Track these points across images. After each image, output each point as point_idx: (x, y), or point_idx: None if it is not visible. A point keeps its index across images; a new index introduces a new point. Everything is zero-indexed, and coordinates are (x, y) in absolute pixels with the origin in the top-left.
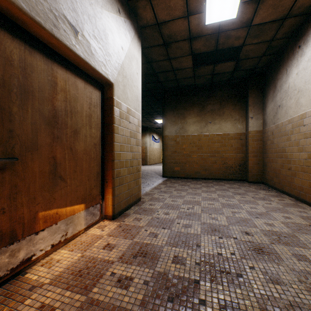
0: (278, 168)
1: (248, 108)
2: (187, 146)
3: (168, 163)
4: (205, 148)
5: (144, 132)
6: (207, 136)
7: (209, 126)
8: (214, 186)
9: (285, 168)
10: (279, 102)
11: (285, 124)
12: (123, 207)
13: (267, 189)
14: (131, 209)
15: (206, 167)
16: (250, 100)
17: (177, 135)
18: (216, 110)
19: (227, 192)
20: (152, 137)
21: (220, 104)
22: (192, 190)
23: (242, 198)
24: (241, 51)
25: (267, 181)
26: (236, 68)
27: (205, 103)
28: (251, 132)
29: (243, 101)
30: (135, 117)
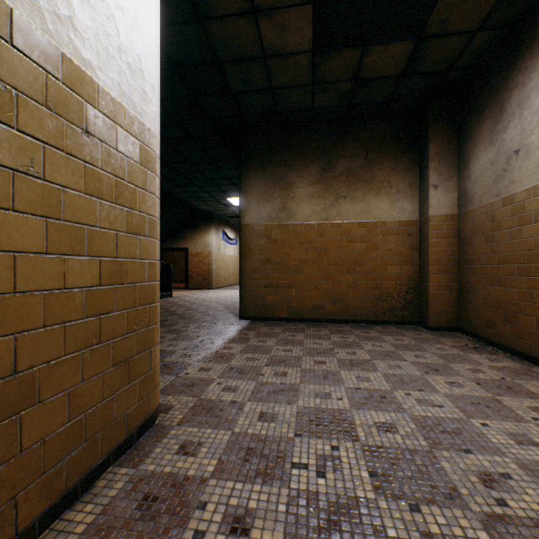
0: (512, 300)
1: (428, 165)
2: (294, 250)
3: (252, 286)
4: (335, 253)
5: (206, 223)
6: (339, 227)
7: (343, 205)
8: (362, 344)
9: (538, 301)
10: (518, 142)
11: (538, 191)
12: (27, 520)
13: (482, 348)
14: (91, 493)
15: (337, 296)
16: (433, 147)
17: (273, 224)
18: (358, 169)
19: (401, 363)
20: (222, 234)
21: (367, 157)
22: (314, 360)
23: (456, 391)
24: (435, 4)
25: (474, 329)
26: (411, 65)
27: (335, 155)
28: (435, 218)
29: (415, 153)
30: (127, 129)
